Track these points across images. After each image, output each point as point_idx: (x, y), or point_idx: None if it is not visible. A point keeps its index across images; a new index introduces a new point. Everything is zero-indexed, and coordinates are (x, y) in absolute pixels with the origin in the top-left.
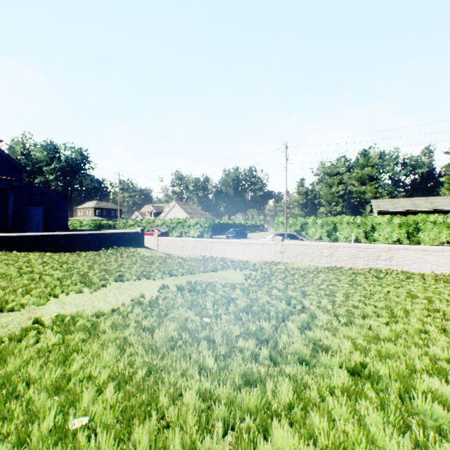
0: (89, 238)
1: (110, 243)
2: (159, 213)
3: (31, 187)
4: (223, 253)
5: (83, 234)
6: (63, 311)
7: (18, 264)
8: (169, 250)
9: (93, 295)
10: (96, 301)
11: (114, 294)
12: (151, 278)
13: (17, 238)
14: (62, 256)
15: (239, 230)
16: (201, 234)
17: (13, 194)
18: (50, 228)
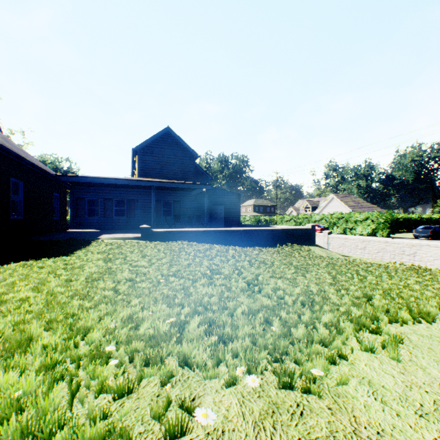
0: (264, 234)
1: (281, 239)
2: (313, 208)
3: (216, 190)
4: (439, 263)
5: (259, 230)
6: (416, 436)
7: (231, 263)
8: (342, 251)
9: (396, 364)
10: (439, 400)
11: (436, 369)
12: (433, 321)
13: (213, 232)
14: (250, 252)
15: (437, 228)
16: (372, 231)
17: (207, 196)
18: (228, 223)
